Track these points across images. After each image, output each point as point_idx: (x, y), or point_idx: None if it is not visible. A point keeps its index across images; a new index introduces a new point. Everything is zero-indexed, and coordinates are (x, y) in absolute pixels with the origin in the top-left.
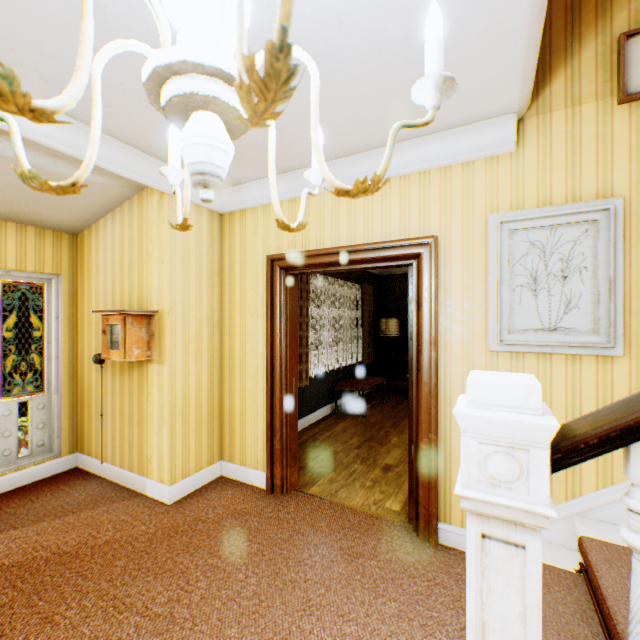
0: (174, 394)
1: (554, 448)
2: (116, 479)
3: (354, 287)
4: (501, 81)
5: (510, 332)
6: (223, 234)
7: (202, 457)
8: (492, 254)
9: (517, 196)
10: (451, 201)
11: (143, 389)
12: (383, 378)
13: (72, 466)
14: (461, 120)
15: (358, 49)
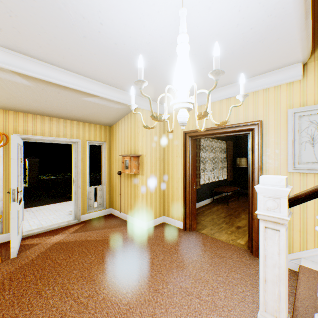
0: (147, 187)
1: (290, 198)
2: (125, 218)
3: (222, 142)
4: (290, 52)
5: (299, 163)
6: (164, 123)
7: (157, 213)
8: (289, 127)
9: (303, 100)
10: (268, 104)
11: (135, 185)
12: (237, 187)
13: (109, 213)
14: (272, 68)
15: (223, 53)
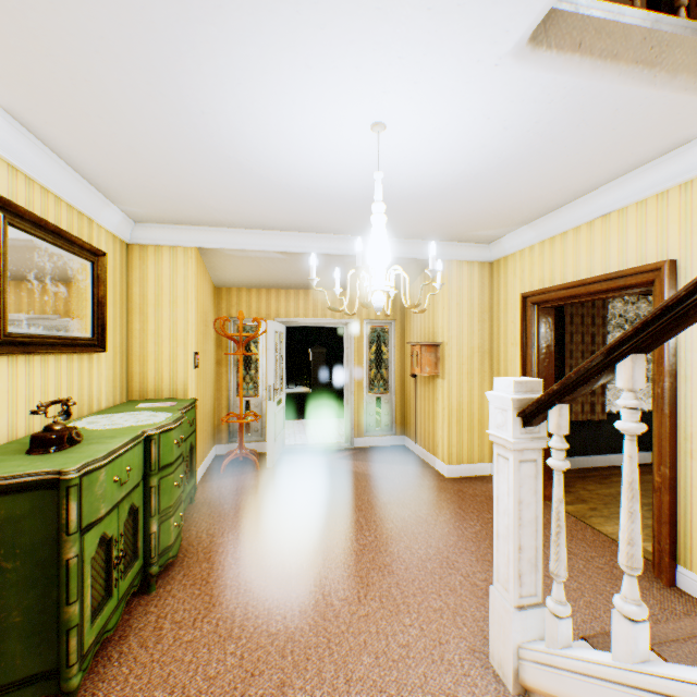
0: (450, 401)
1: (519, 412)
2: (421, 455)
3: None
4: (688, 110)
5: None
6: (492, 278)
7: (473, 454)
8: None
9: None
10: (691, 219)
11: (434, 396)
12: None
13: (401, 443)
14: (682, 139)
15: (521, 159)
